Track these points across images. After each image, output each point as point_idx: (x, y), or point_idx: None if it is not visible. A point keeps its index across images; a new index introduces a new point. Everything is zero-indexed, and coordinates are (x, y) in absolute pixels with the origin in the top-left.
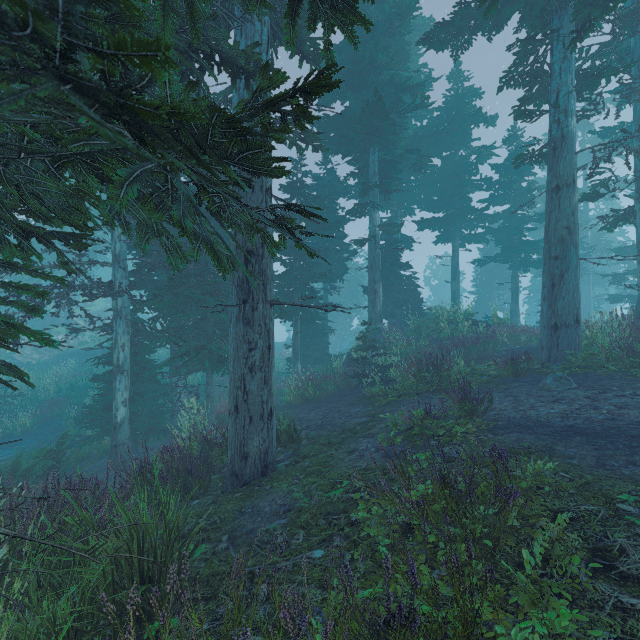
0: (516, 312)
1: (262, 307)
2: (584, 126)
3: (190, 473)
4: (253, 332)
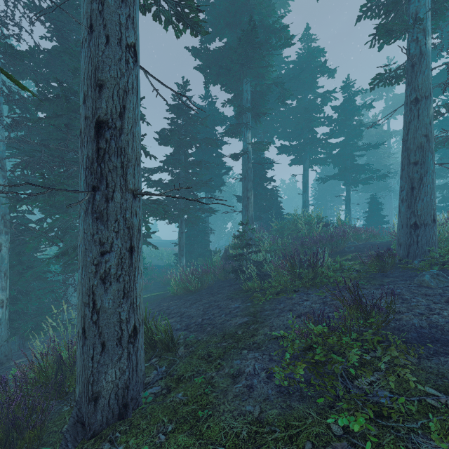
0: (349, 217)
1: (120, 197)
2: (388, 88)
3: (13, 427)
4: (107, 229)
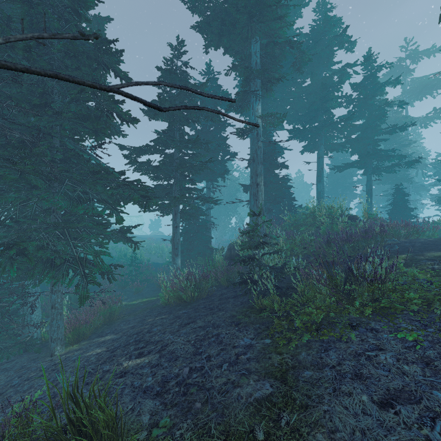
0: (370, 210)
1: None
2: (406, 72)
3: None
4: None
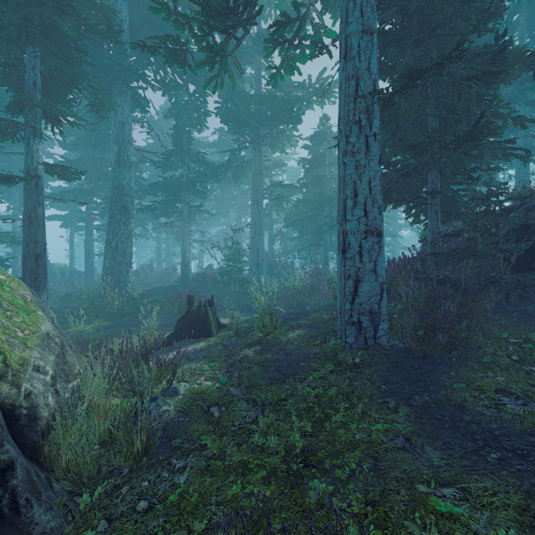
0: None
1: None
2: None
3: None
4: None
